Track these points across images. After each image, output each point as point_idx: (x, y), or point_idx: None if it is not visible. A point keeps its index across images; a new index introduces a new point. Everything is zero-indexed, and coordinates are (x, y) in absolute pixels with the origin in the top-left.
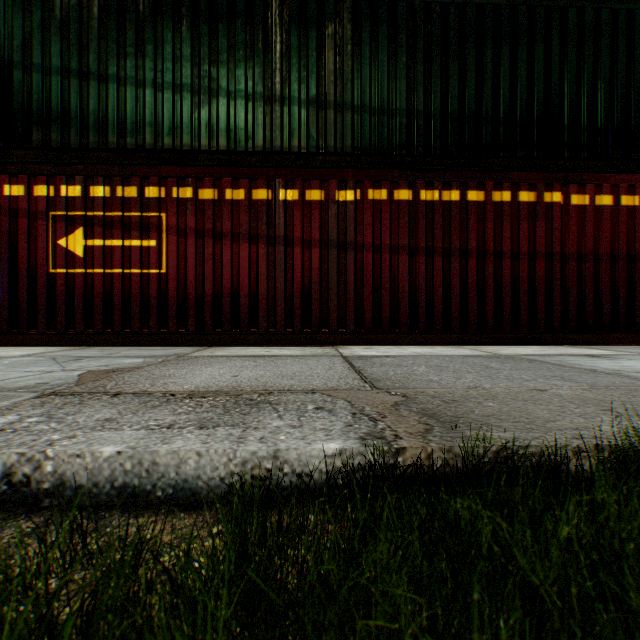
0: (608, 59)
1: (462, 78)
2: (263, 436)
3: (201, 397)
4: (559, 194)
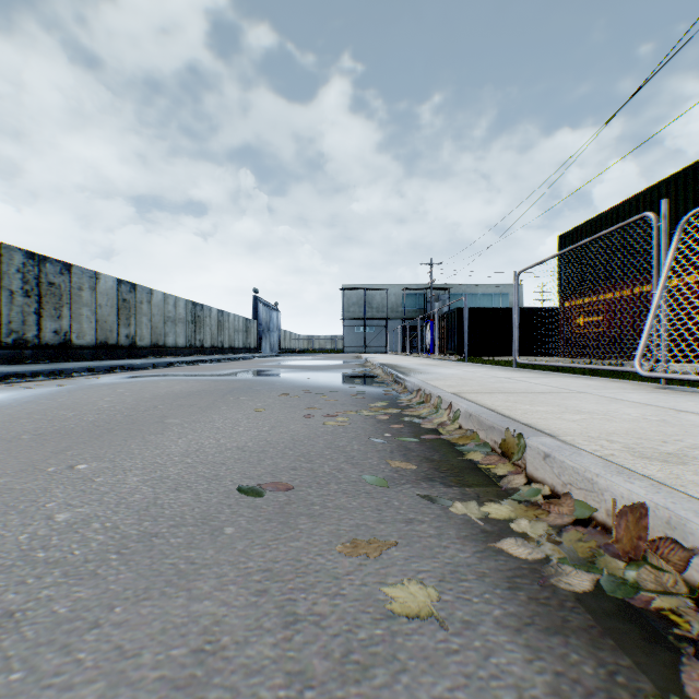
0: None
1: None
2: None
3: None
4: None
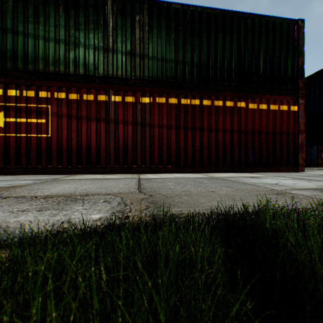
0: (265, 43)
1: (200, 46)
2: (67, 213)
3: (50, 198)
4: (244, 103)
